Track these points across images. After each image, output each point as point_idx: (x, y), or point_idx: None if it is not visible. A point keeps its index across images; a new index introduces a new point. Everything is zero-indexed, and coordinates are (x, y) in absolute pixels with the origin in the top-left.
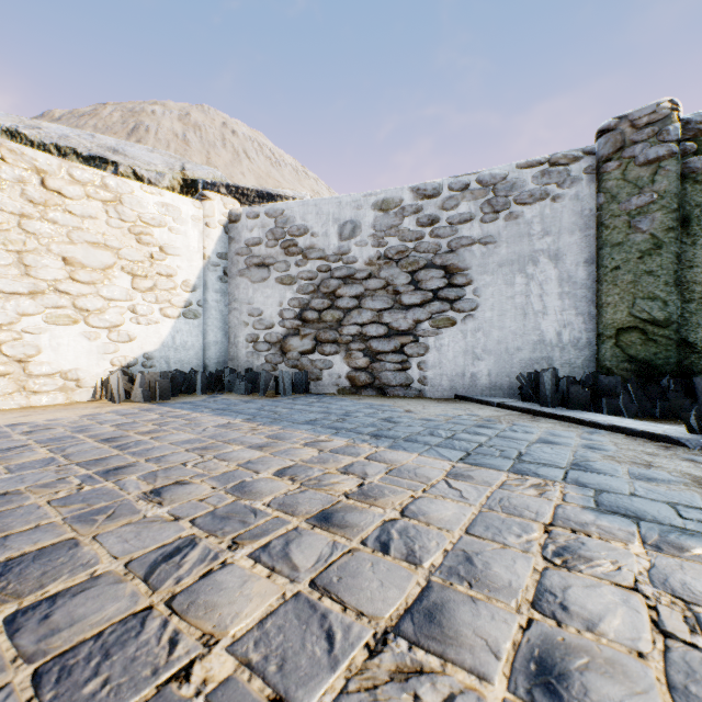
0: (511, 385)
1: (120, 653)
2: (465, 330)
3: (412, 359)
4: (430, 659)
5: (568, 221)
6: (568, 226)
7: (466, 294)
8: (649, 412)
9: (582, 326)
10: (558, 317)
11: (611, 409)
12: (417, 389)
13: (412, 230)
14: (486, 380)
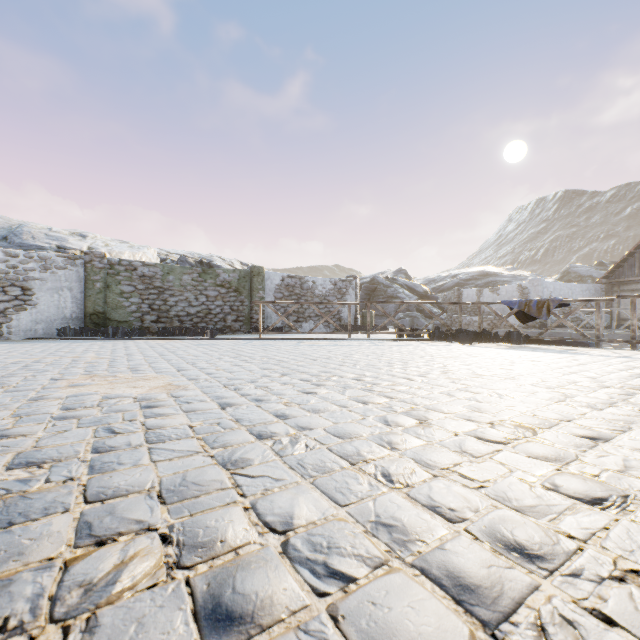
0: (54, 333)
1: (28, 347)
2: (33, 313)
3: (4, 324)
4: (60, 345)
5: (75, 278)
6: (75, 280)
7: (33, 299)
8: (97, 336)
9: (80, 313)
10: (72, 309)
11: (87, 336)
12: (7, 337)
13: (4, 269)
14: (42, 331)
